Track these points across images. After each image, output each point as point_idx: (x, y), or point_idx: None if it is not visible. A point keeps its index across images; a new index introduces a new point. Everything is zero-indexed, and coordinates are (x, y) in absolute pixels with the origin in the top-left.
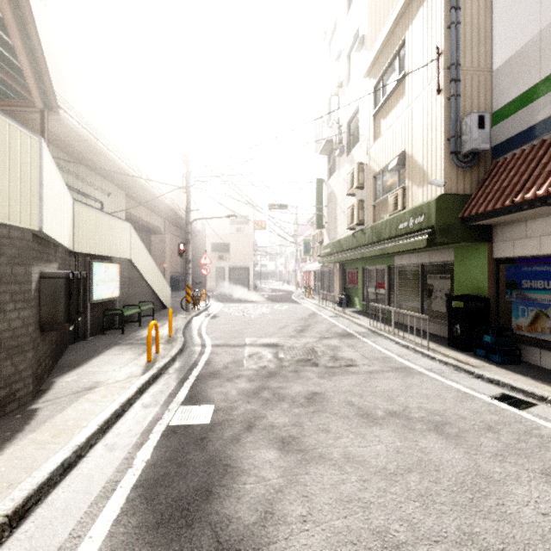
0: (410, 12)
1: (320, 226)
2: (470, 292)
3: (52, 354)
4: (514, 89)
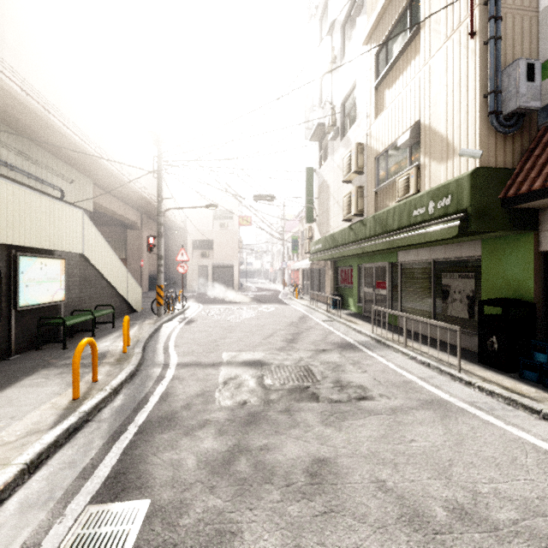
0: None
1: (310, 220)
2: (505, 294)
3: None
4: None
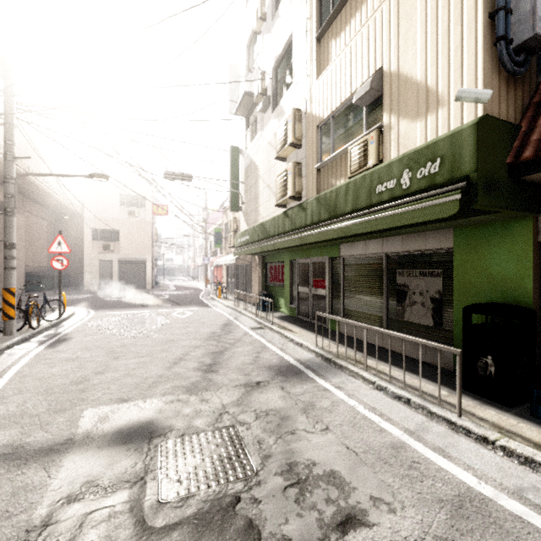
0: None
1: (236, 208)
2: (490, 297)
3: None
4: None
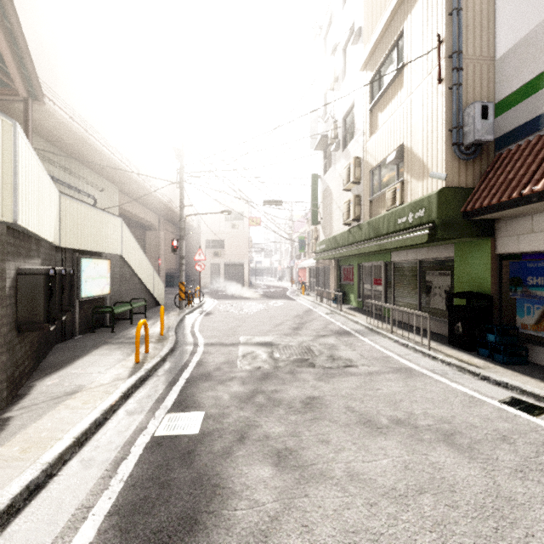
0: (409, 1)
1: (315, 222)
2: (471, 289)
3: (34, 355)
4: (519, 77)
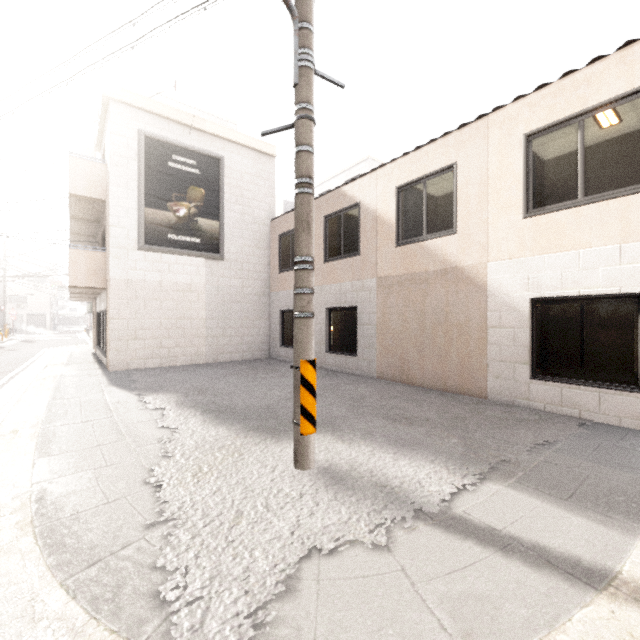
0: None
1: None
2: None
3: None
4: None
